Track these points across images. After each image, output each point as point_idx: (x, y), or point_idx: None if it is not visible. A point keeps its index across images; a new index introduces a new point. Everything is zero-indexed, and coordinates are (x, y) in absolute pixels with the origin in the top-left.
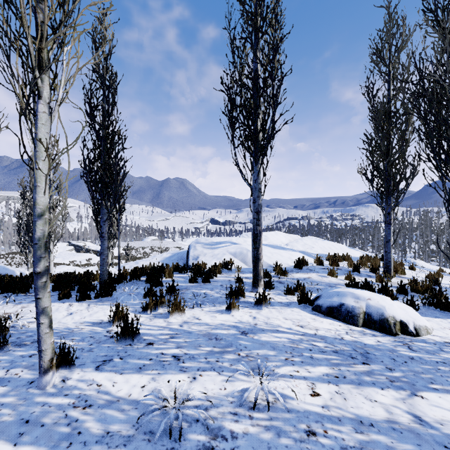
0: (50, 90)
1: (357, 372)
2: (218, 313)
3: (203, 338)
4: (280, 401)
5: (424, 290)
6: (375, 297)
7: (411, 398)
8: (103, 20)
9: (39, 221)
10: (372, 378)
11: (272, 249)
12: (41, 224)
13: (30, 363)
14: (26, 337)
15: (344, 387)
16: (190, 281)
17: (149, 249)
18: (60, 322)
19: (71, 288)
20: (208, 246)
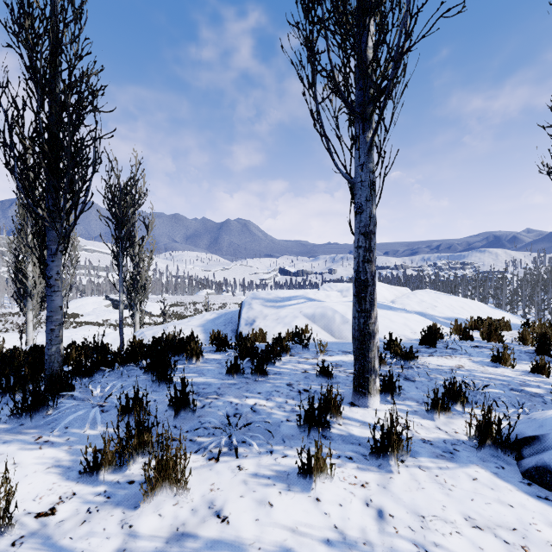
0: None
1: None
2: (277, 488)
3: None
4: None
5: None
6: None
7: None
8: None
9: None
10: None
11: None
12: None
13: None
14: None
15: None
16: (229, 373)
17: (202, 306)
18: None
19: None
20: (271, 303)
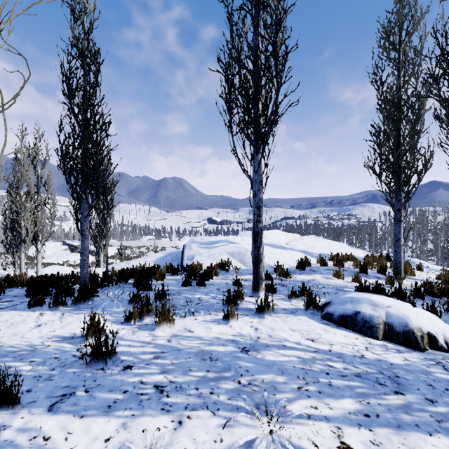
0: None
1: (391, 407)
2: (213, 324)
3: (195, 358)
4: None
5: (440, 294)
6: (396, 303)
7: None
8: None
9: None
10: (412, 417)
11: (272, 249)
12: None
13: None
14: None
15: (381, 432)
16: (183, 284)
17: (145, 249)
18: (23, 337)
19: (47, 293)
20: (204, 245)
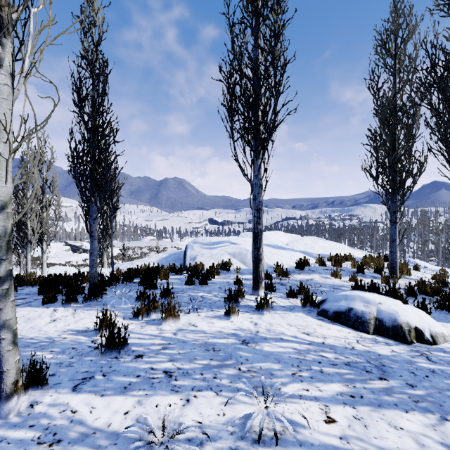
0: (12, 56)
1: (375, 390)
2: (216, 319)
3: (199, 349)
4: (290, 432)
5: (433, 292)
6: (386, 301)
7: (442, 423)
8: (92, 3)
9: None
10: (393, 398)
11: (272, 249)
12: (1, 219)
13: None
14: None
15: (363, 409)
16: (187, 283)
17: (147, 250)
18: (40, 330)
19: (58, 291)
20: (206, 246)
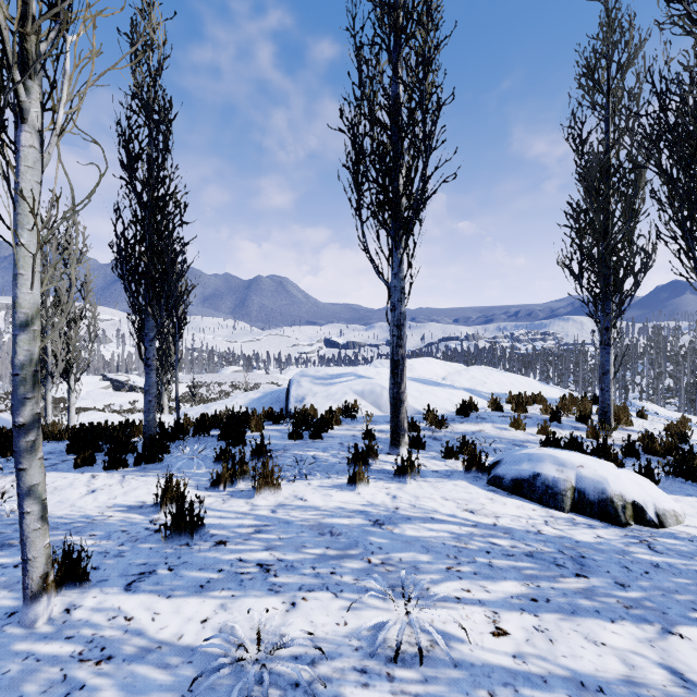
0: (42, 107)
1: (568, 591)
2: (335, 490)
3: (310, 532)
4: (441, 647)
5: (665, 451)
6: (591, 462)
7: (663, 638)
8: (148, 14)
9: (23, 336)
10: (594, 602)
11: (421, 386)
12: (25, 341)
13: (14, 579)
14: (14, 532)
15: (549, 618)
16: (291, 437)
17: (228, 387)
18: (73, 505)
19: (97, 449)
20: (320, 381)
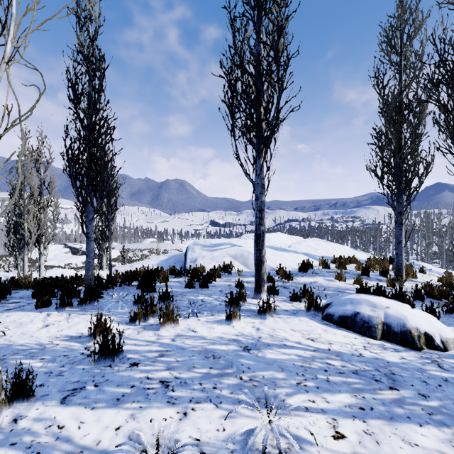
0: None
1: (385, 401)
2: (216, 324)
3: (198, 356)
4: (296, 450)
5: (441, 296)
6: (394, 304)
7: None
8: None
9: None
10: (405, 410)
11: (274, 252)
12: None
13: None
14: None
15: (374, 423)
16: (187, 286)
17: (147, 252)
18: (32, 336)
19: (53, 295)
20: (207, 248)
